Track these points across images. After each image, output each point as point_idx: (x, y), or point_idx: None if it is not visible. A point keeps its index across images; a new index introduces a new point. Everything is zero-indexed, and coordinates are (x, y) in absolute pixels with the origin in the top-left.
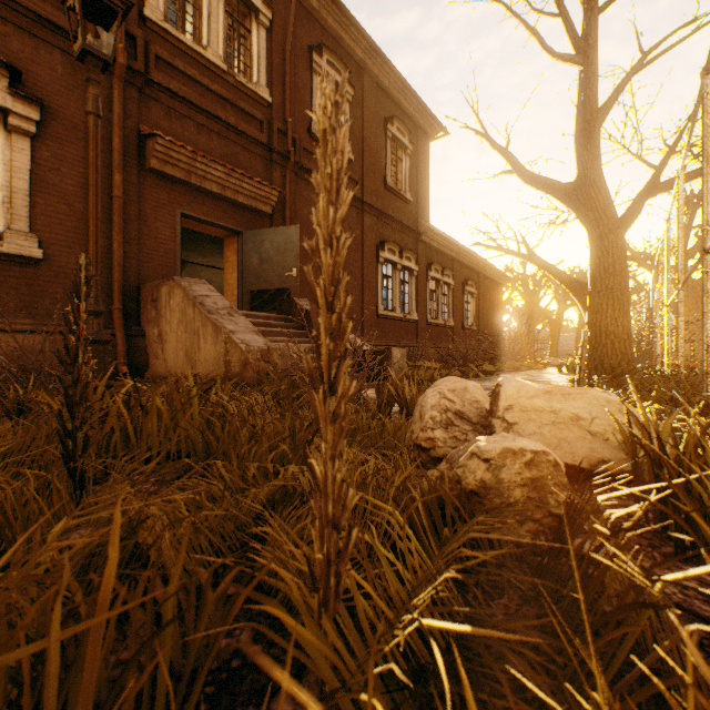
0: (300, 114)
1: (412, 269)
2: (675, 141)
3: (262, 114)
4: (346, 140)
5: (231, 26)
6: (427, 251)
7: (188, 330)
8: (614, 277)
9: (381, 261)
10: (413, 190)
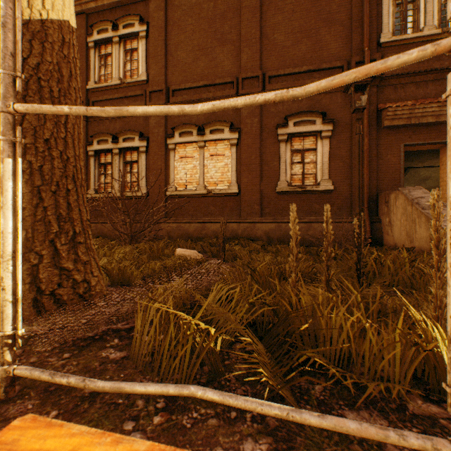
0: None
1: None
2: None
3: None
4: None
5: None
6: None
7: (406, 219)
8: None
9: None
10: None
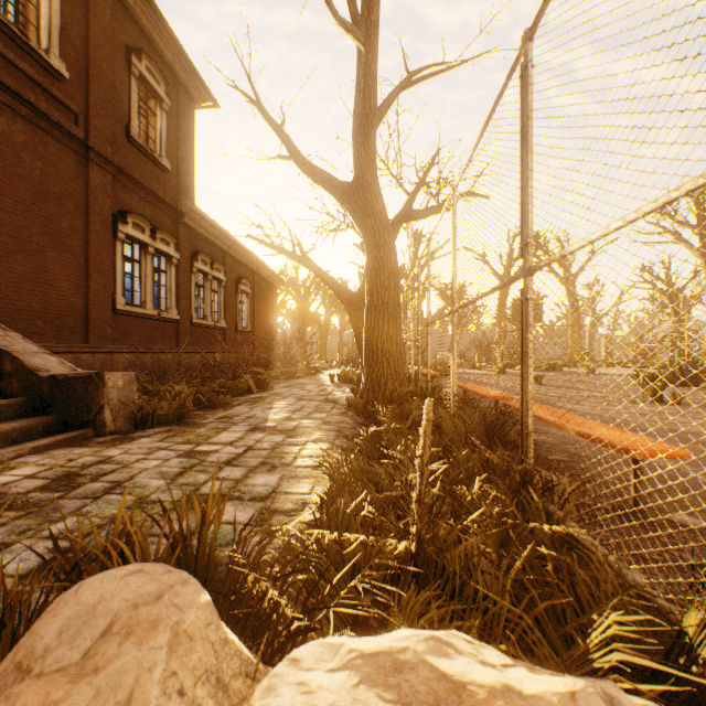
0: None
1: (171, 255)
2: (424, 175)
3: None
4: (55, 43)
5: None
6: (193, 237)
7: None
8: (389, 292)
9: (121, 237)
10: (173, 157)
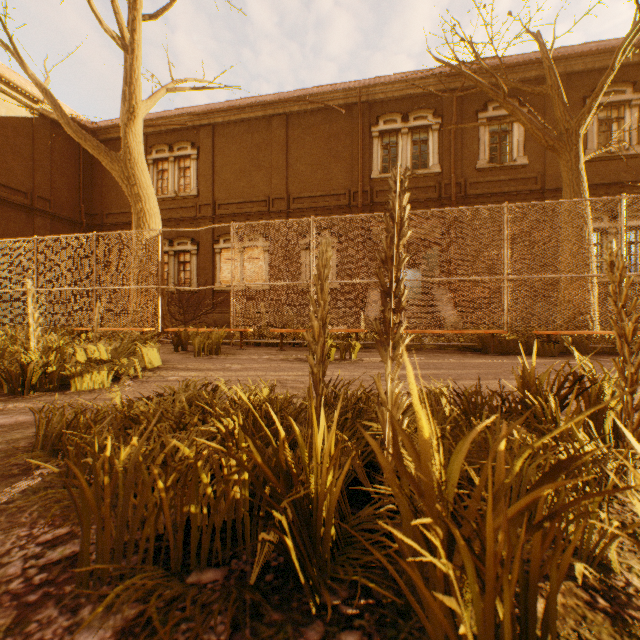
0: (467, 162)
1: None
2: None
3: (434, 182)
4: (520, 151)
5: (417, 144)
6: None
7: None
8: (564, 258)
9: None
10: None
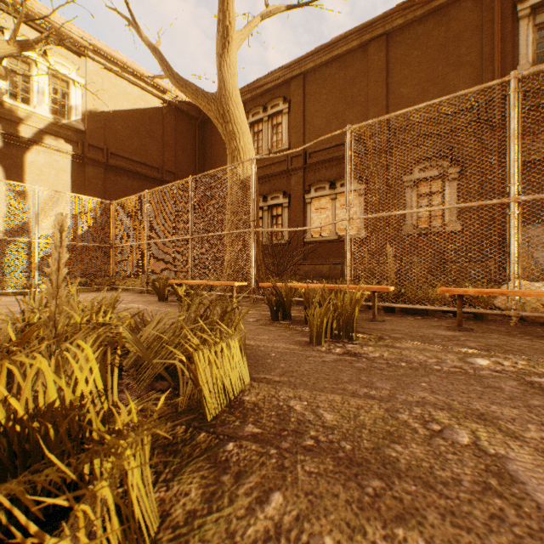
0: None
1: None
2: None
3: None
4: None
5: None
6: None
7: (522, 257)
8: None
9: None
10: None
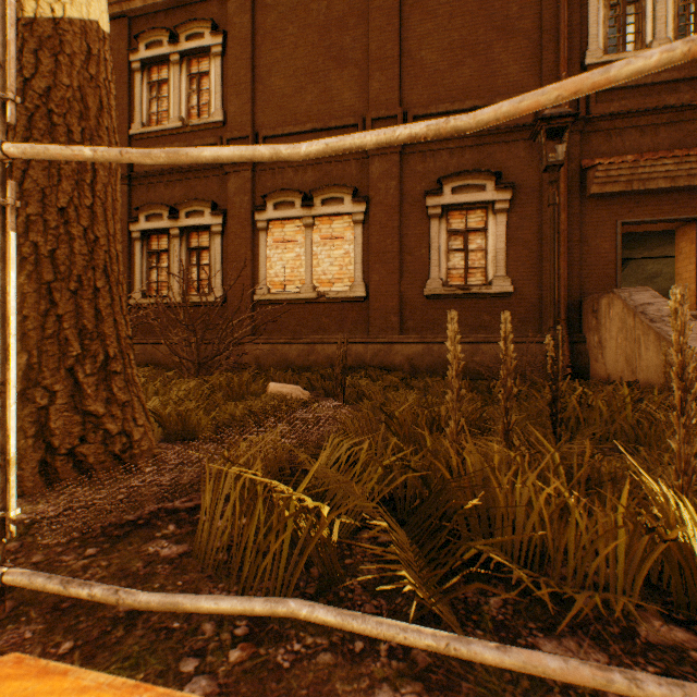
0: None
1: None
2: None
3: None
4: None
5: None
6: None
7: (626, 337)
8: None
9: None
10: None
